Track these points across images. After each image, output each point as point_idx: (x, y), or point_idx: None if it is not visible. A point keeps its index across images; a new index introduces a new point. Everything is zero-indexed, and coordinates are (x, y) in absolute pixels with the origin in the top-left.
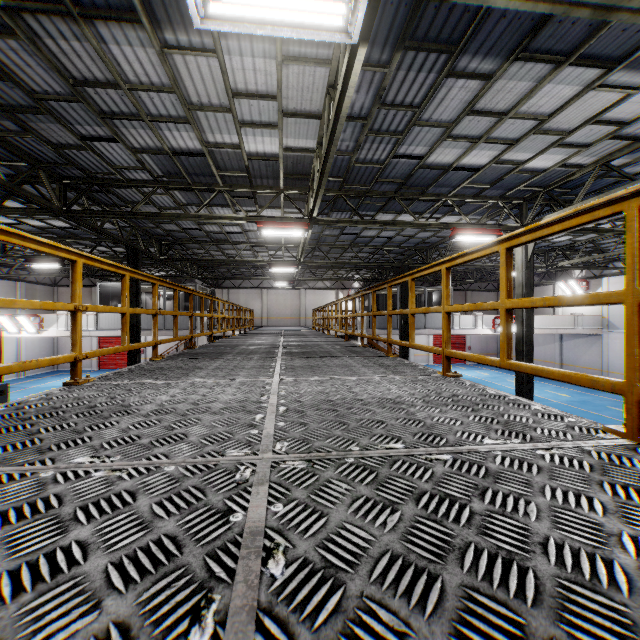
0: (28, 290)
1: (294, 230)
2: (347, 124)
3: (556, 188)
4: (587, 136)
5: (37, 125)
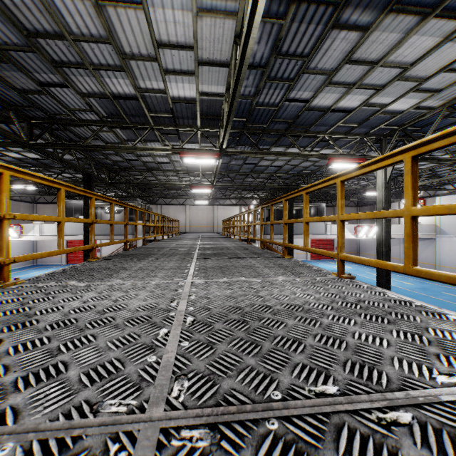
0: (14, 206)
1: (208, 159)
2: (250, 72)
3: (409, 127)
4: (439, 83)
5: (4, 73)
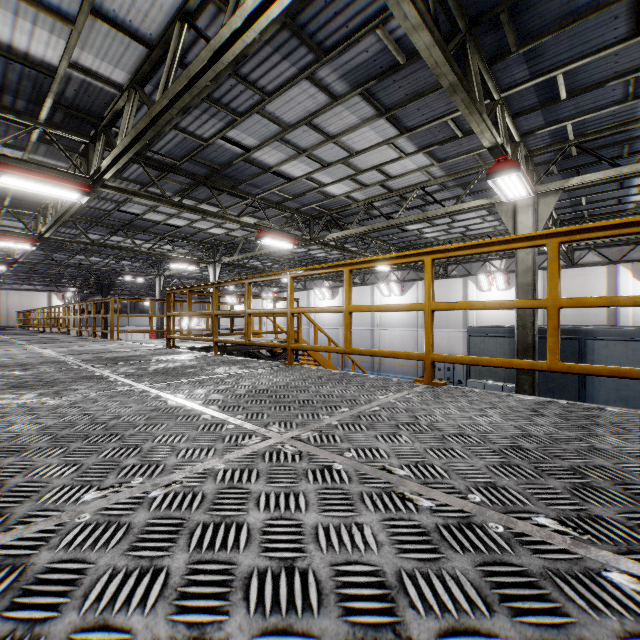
0: None
1: (5, 266)
2: None
3: None
4: (162, 250)
5: None
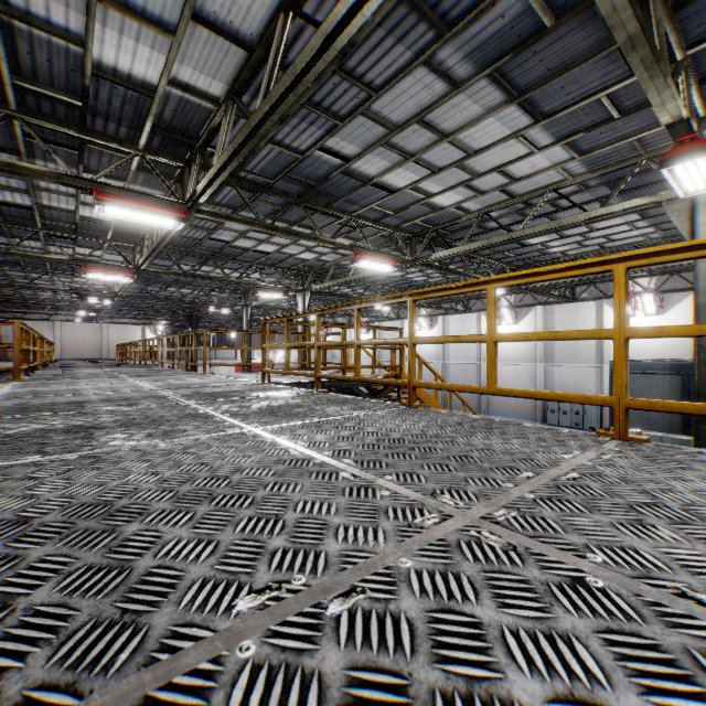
0: None
1: (105, 300)
2: None
3: None
4: (250, 279)
5: None
